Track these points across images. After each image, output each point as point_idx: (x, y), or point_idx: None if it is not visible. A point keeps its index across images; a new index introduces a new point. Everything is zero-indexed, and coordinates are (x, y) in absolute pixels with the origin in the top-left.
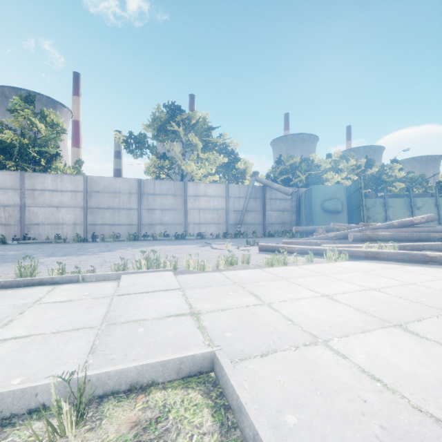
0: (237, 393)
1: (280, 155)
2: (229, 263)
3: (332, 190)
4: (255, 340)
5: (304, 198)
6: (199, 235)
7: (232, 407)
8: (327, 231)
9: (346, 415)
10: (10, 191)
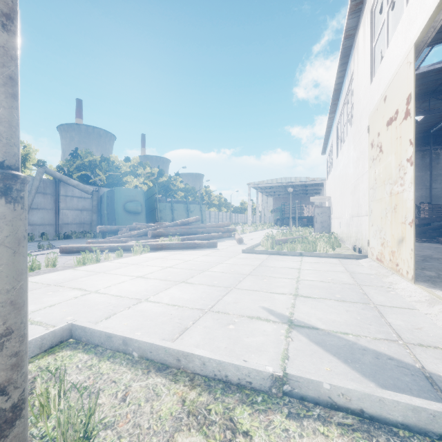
0: (105, 331)
1: (76, 148)
2: (29, 269)
3: (133, 194)
4: (97, 313)
5: (107, 198)
6: None
7: (100, 343)
8: (130, 230)
9: (164, 322)
10: None
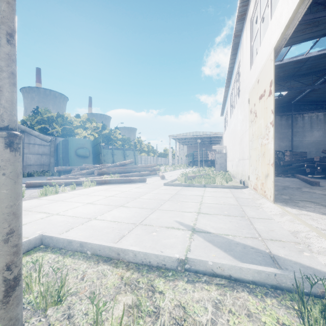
0: (67, 238)
1: (37, 107)
2: None
3: (83, 142)
4: (59, 228)
5: (62, 146)
6: None
7: (63, 247)
8: (81, 170)
9: (108, 232)
10: None
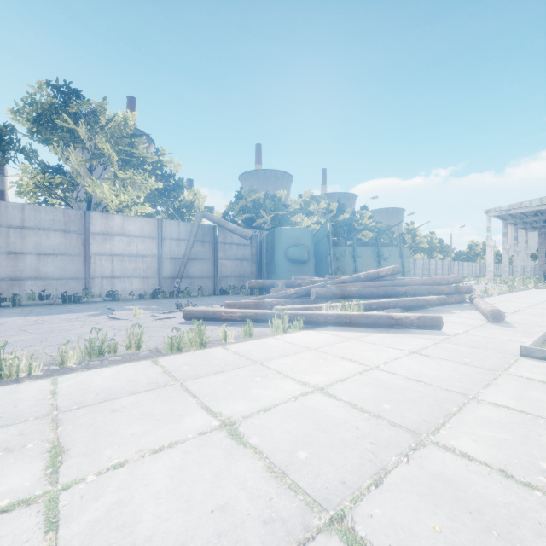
0: None
1: (241, 188)
2: (96, 352)
3: (298, 235)
4: None
5: (266, 244)
6: (109, 294)
7: None
8: (287, 287)
9: None
10: None
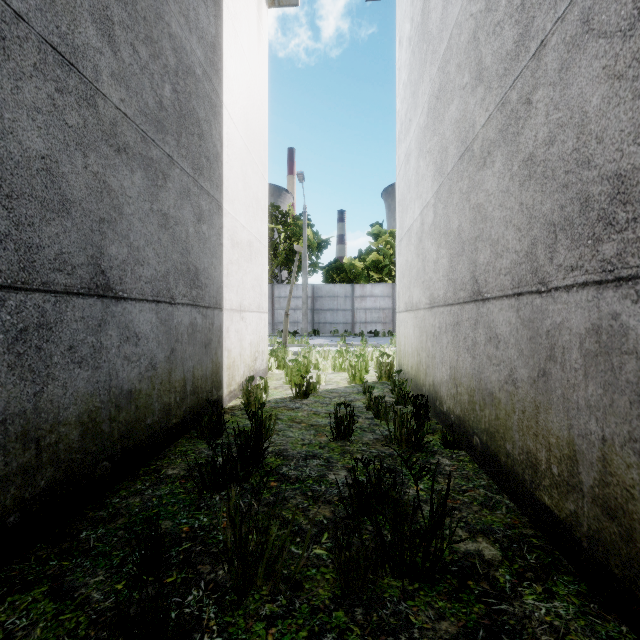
0: None
1: None
2: None
3: None
4: None
5: None
6: None
7: None
8: None
9: None
10: (386, 298)
